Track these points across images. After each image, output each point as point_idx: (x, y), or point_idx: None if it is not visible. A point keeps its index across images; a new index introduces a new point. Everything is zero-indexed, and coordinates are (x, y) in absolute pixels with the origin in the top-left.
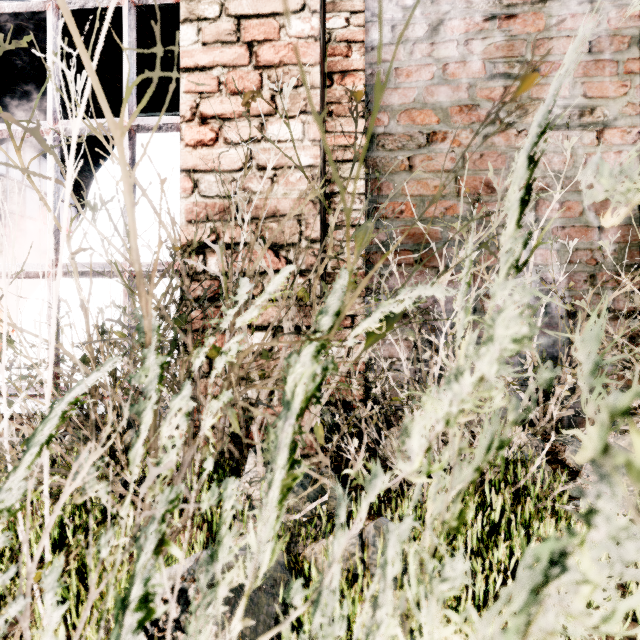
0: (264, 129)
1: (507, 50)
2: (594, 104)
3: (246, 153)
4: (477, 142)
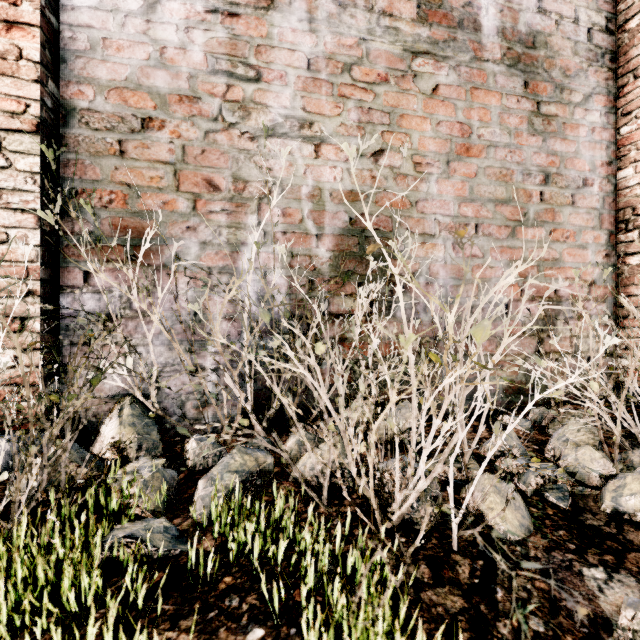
0: None
1: (230, 48)
2: (313, 119)
3: None
4: (199, 137)
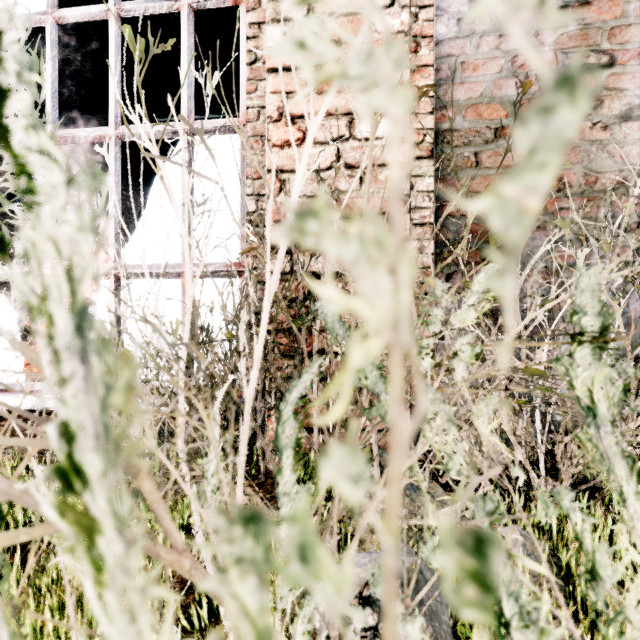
0: (352, 127)
1: (581, 39)
2: None
3: (334, 152)
4: None
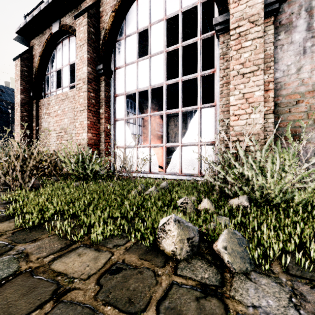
0: (250, 116)
1: None
2: None
3: (245, 121)
4: None
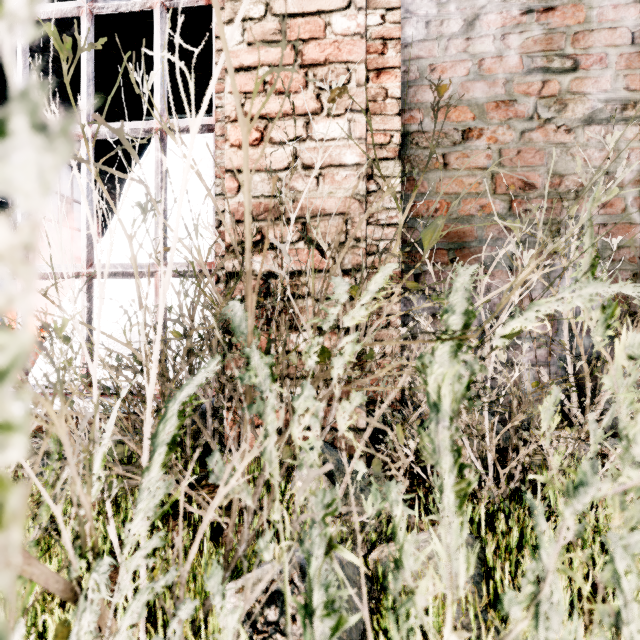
0: (309, 128)
1: (545, 44)
2: (637, 97)
3: (291, 152)
4: (514, 138)
